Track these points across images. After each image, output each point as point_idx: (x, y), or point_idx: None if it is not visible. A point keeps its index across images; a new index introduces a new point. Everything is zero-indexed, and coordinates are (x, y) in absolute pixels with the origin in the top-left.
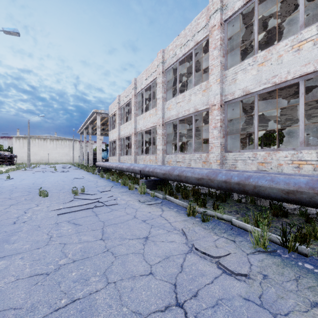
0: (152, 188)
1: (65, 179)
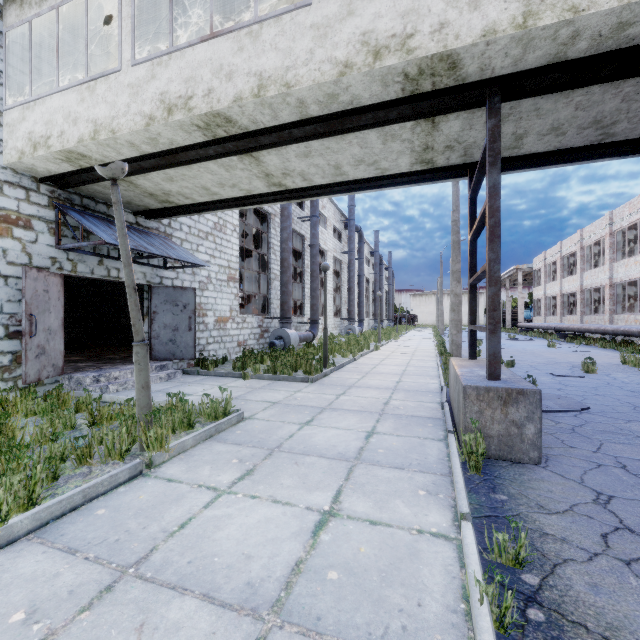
0: (564, 339)
1: None
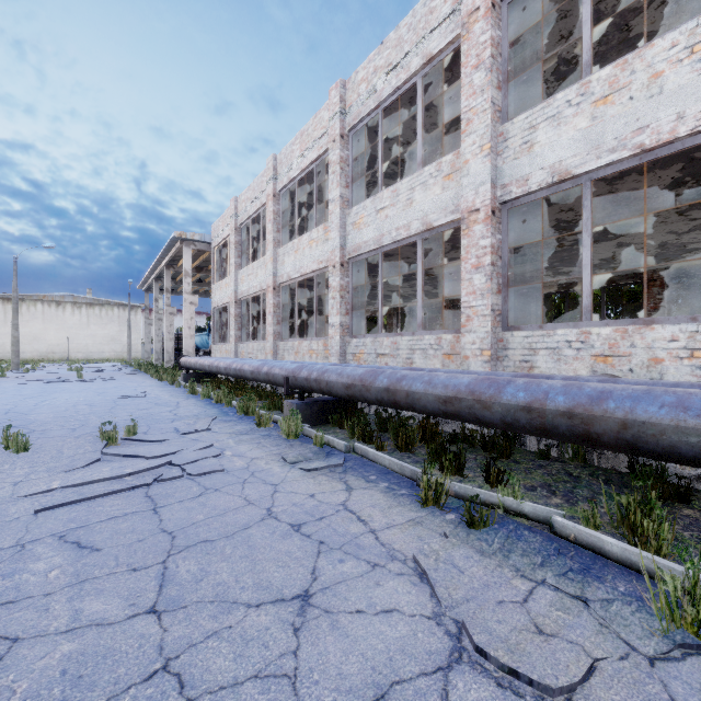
0: (318, 420)
1: (96, 400)
